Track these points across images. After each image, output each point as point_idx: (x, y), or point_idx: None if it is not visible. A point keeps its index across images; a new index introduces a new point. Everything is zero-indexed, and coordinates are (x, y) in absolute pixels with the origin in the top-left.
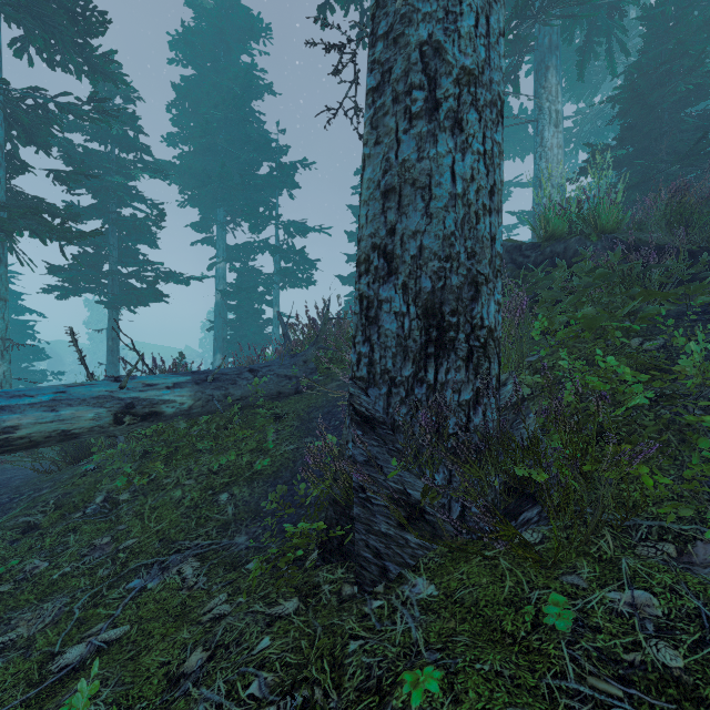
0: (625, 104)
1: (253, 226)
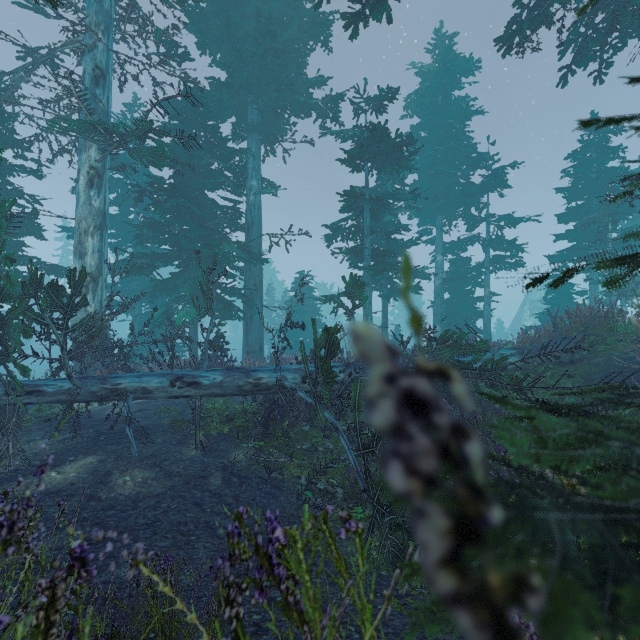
0: None
1: (469, 227)
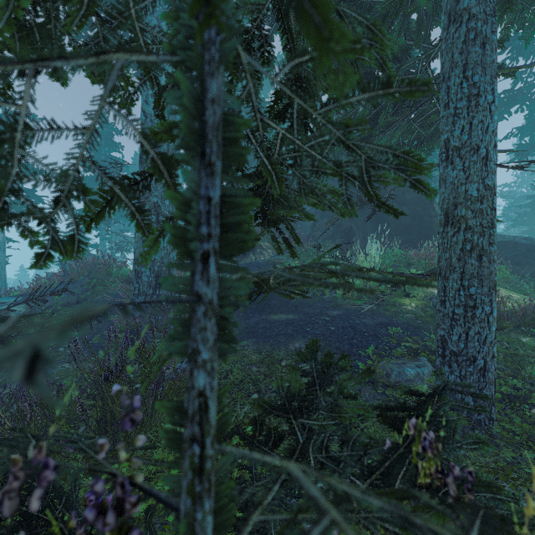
0: None
1: None
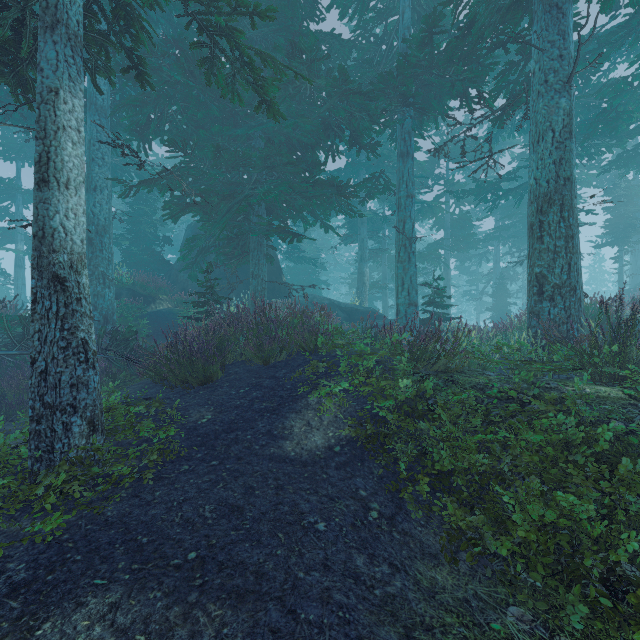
0: (129, 223)
1: None
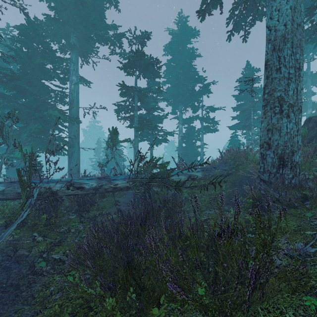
0: None
1: (193, 111)
